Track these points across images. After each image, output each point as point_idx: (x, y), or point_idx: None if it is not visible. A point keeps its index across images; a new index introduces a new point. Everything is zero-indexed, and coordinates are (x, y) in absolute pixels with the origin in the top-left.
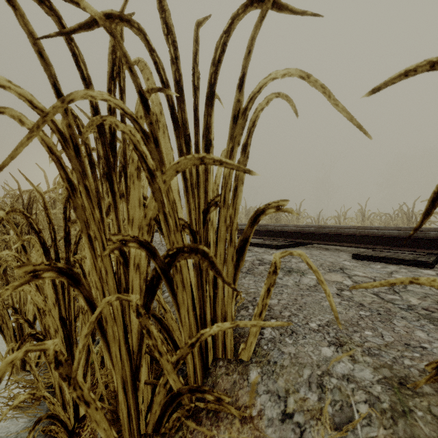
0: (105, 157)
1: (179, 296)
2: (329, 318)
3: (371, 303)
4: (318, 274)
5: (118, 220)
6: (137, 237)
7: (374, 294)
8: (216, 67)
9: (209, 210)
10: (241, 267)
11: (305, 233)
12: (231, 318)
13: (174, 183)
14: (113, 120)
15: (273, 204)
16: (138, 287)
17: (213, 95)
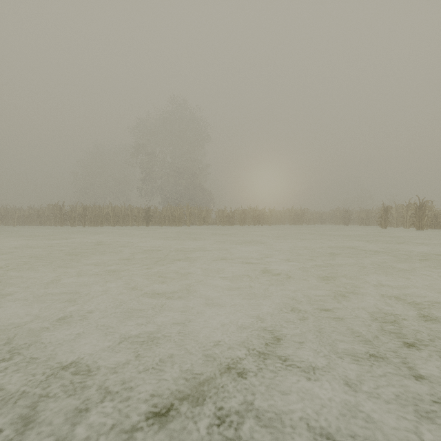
0: None
1: None
2: None
3: None
4: None
5: None
6: None
7: None
8: None
9: None
10: None
11: None
12: None
13: None
14: None
15: None
16: None
17: None
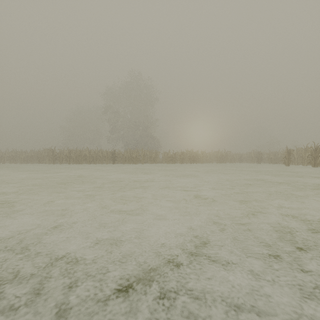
0: None
1: None
2: None
3: None
4: None
5: None
6: None
7: None
8: None
9: None
10: None
11: None
12: None
13: None
14: None
15: None
16: None
17: None
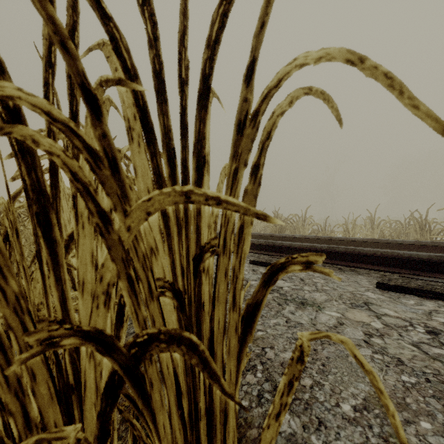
0: (35, 188)
1: (155, 398)
2: (365, 391)
3: (412, 359)
4: (374, 378)
5: (61, 282)
6: (78, 326)
7: (414, 346)
8: (212, 50)
9: (202, 257)
10: (249, 343)
11: (317, 251)
12: (234, 412)
13: (154, 217)
14: (27, 133)
15: (299, 258)
16: (93, 383)
17: (207, 92)
